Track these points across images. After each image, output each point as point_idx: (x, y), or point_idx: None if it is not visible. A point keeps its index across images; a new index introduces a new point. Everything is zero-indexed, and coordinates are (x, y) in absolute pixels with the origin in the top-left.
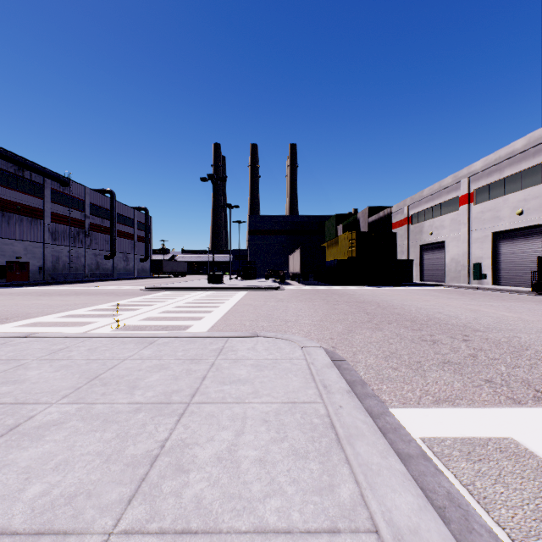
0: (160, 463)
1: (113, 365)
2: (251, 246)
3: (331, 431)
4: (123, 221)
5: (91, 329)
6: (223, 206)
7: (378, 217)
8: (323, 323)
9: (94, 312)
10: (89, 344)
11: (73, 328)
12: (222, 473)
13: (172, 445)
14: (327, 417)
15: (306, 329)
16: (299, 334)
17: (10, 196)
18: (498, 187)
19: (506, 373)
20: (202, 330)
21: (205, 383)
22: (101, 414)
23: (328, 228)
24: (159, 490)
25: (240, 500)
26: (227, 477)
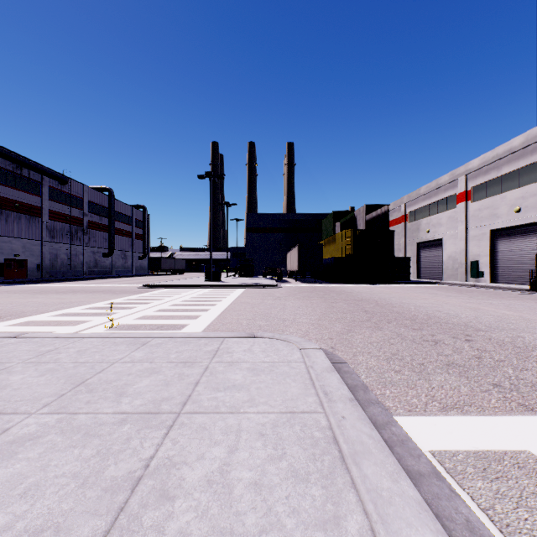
0: (142, 488)
1: (101, 369)
2: (249, 243)
3: (334, 447)
4: (121, 219)
5: (84, 328)
6: (220, 204)
7: (376, 214)
8: (321, 322)
9: (89, 310)
10: (79, 345)
11: (66, 327)
12: (212, 501)
13: (157, 464)
14: (329, 430)
15: (305, 329)
16: (297, 333)
17: (8, 193)
18: (495, 185)
19: (514, 377)
20: (198, 330)
21: (197, 389)
22: (82, 426)
23: (325, 225)
24: (139, 524)
25: (232, 536)
26: (217, 506)
